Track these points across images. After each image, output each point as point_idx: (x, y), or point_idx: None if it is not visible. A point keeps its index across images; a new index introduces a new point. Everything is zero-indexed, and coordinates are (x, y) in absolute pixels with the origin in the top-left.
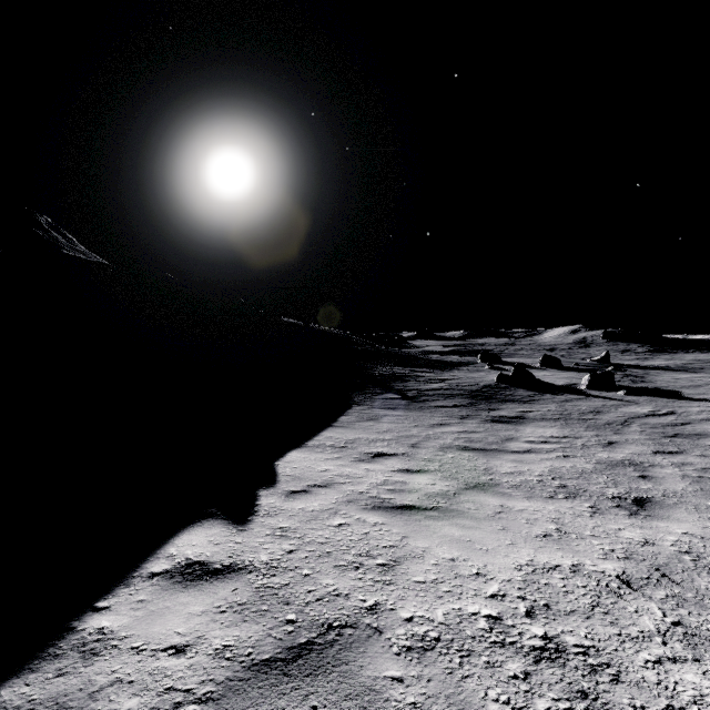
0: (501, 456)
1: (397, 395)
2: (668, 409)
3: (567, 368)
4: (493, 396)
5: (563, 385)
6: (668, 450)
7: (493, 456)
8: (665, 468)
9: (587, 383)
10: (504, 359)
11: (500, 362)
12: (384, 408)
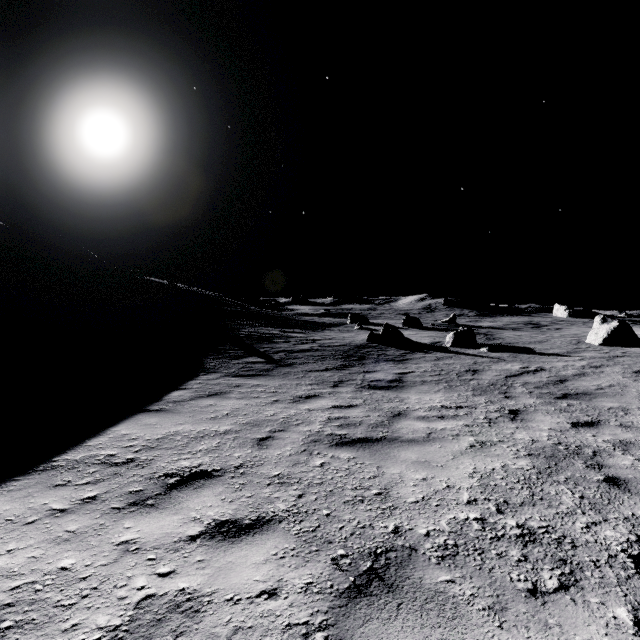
0: (397, 453)
1: (261, 358)
2: (536, 365)
3: (426, 328)
4: (366, 356)
5: (429, 343)
6: (583, 420)
7: (384, 455)
8: (616, 456)
9: (452, 340)
10: (370, 321)
11: (368, 323)
12: (240, 376)
